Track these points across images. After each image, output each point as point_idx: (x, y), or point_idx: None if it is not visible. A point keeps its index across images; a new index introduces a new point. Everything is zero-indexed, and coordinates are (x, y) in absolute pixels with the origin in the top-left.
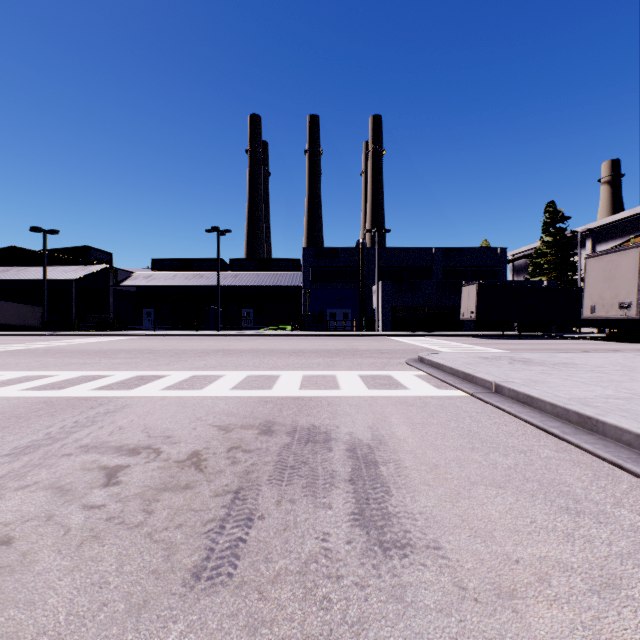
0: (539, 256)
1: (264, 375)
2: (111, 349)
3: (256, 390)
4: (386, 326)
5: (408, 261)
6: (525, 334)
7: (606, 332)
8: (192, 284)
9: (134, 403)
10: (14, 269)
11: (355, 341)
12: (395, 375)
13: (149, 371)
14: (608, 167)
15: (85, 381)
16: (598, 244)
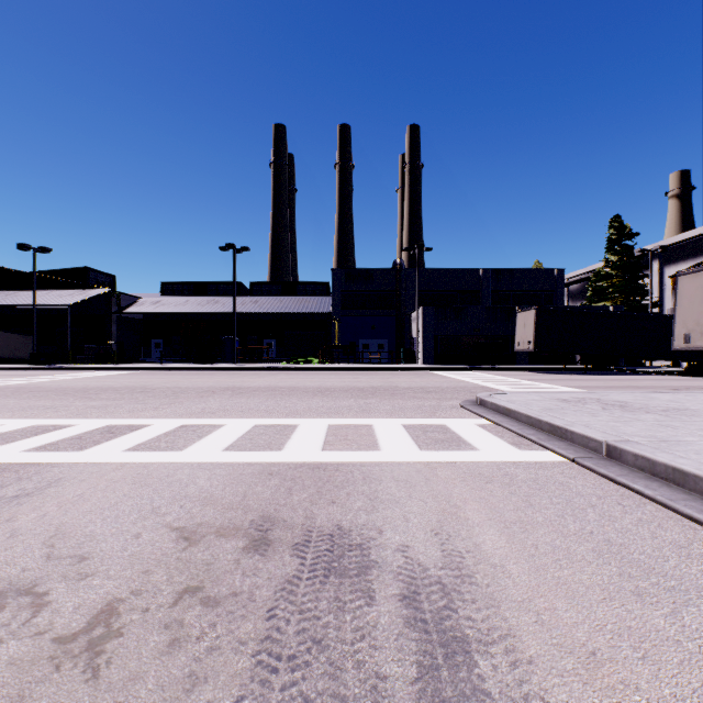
0: (603, 278)
1: (276, 425)
2: (98, 387)
3: (260, 451)
4: (428, 358)
5: (452, 284)
6: (590, 368)
7: (682, 365)
8: (206, 311)
9: (71, 476)
10: (2, 293)
11: (393, 376)
12: (452, 425)
13: (126, 419)
14: (677, 179)
15: (29, 435)
16: (666, 265)
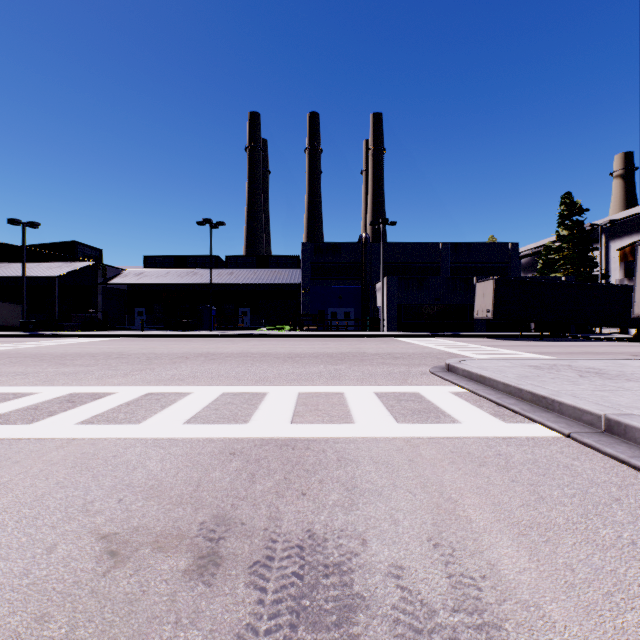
0: (554, 251)
1: (244, 393)
2: (76, 353)
3: (224, 424)
4: (392, 326)
5: (414, 257)
6: (544, 335)
7: (630, 332)
8: (185, 281)
9: (5, 457)
10: None
11: (360, 343)
12: (426, 393)
13: (92, 386)
14: (621, 160)
15: None
16: (612, 240)
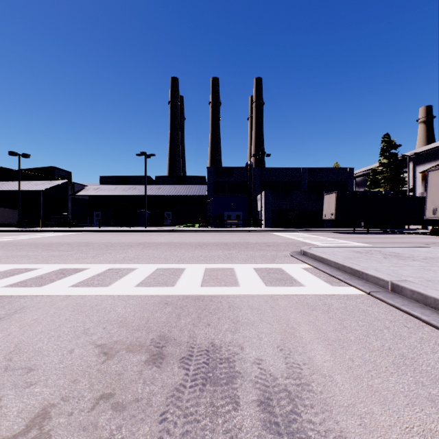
0: (378, 173)
1: (171, 268)
2: (58, 242)
3: (160, 287)
4: (267, 224)
5: (283, 177)
6: (370, 230)
7: (428, 228)
8: (128, 194)
9: (31, 305)
10: None
11: (246, 235)
12: (286, 268)
13: (73, 264)
14: (424, 111)
15: (8, 275)
16: (417, 165)
